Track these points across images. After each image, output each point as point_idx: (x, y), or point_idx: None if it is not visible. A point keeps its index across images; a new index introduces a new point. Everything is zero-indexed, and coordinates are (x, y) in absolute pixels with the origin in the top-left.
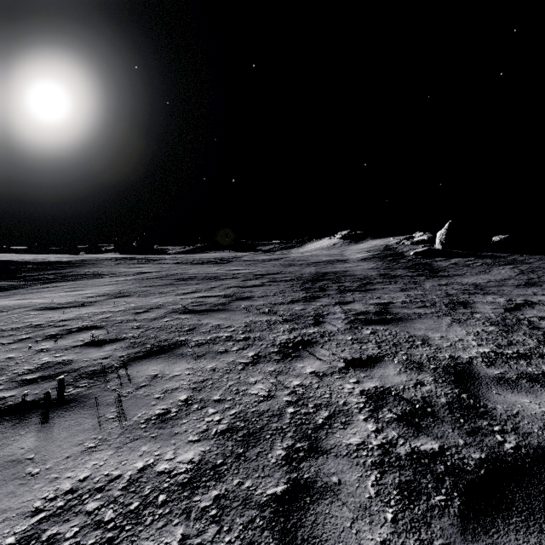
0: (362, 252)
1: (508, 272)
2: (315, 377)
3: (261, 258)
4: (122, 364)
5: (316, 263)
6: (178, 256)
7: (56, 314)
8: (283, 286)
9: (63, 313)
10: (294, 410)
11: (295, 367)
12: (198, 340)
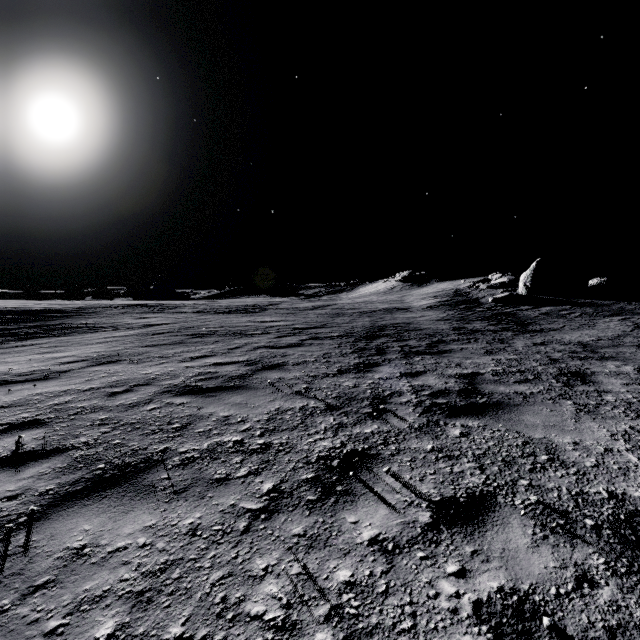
0: (427, 298)
1: (620, 326)
2: (379, 556)
3: (303, 305)
4: (34, 513)
5: (371, 312)
6: (201, 303)
7: None
8: (329, 346)
9: (6, 394)
10: None
11: (343, 524)
12: (188, 450)
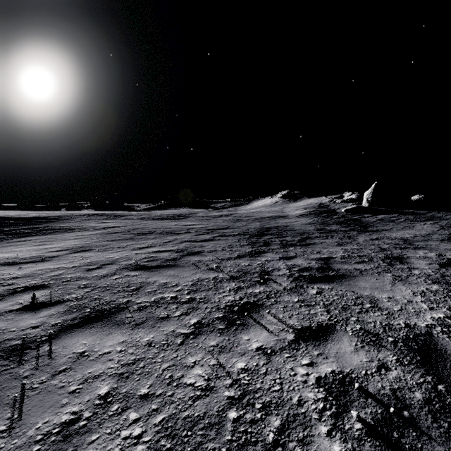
0: (300, 209)
1: (430, 228)
2: (262, 356)
3: (214, 214)
4: (51, 335)
5: (260, 219)
6: (142, 212)
7: (12, 270)
8: (232, 240)
9: (19, 270)
10: (237, 414)
11: (240, 340)
12: (142, 302)
